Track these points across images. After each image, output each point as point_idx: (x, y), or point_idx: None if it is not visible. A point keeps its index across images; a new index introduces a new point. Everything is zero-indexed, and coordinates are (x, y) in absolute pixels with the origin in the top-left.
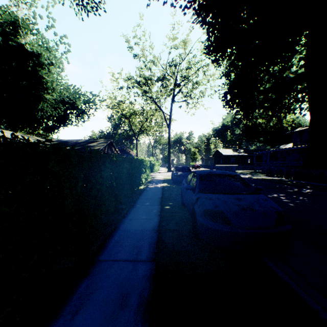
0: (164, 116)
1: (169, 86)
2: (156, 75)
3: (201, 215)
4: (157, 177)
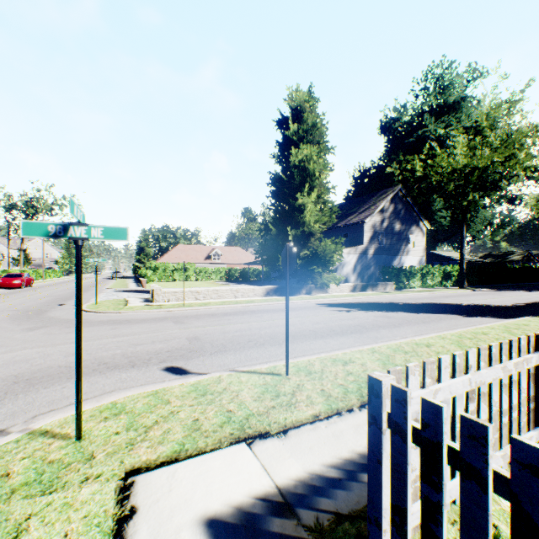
0: None
1: None
2: None
3: None
4: None
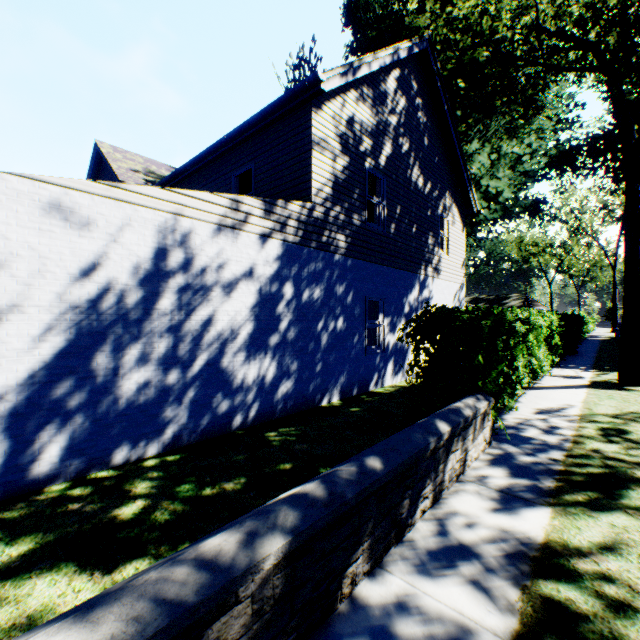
0: (604, 254)
1: (614, 215)
2: (591, 210)
3: (617, 336)
4: (594, 335)
